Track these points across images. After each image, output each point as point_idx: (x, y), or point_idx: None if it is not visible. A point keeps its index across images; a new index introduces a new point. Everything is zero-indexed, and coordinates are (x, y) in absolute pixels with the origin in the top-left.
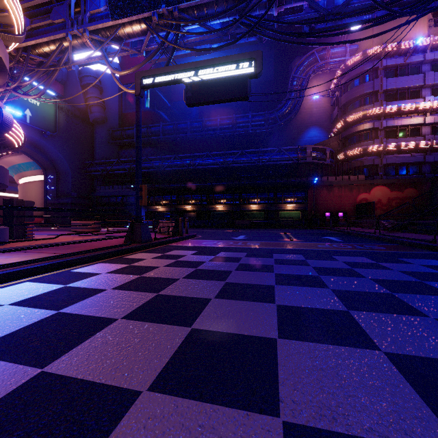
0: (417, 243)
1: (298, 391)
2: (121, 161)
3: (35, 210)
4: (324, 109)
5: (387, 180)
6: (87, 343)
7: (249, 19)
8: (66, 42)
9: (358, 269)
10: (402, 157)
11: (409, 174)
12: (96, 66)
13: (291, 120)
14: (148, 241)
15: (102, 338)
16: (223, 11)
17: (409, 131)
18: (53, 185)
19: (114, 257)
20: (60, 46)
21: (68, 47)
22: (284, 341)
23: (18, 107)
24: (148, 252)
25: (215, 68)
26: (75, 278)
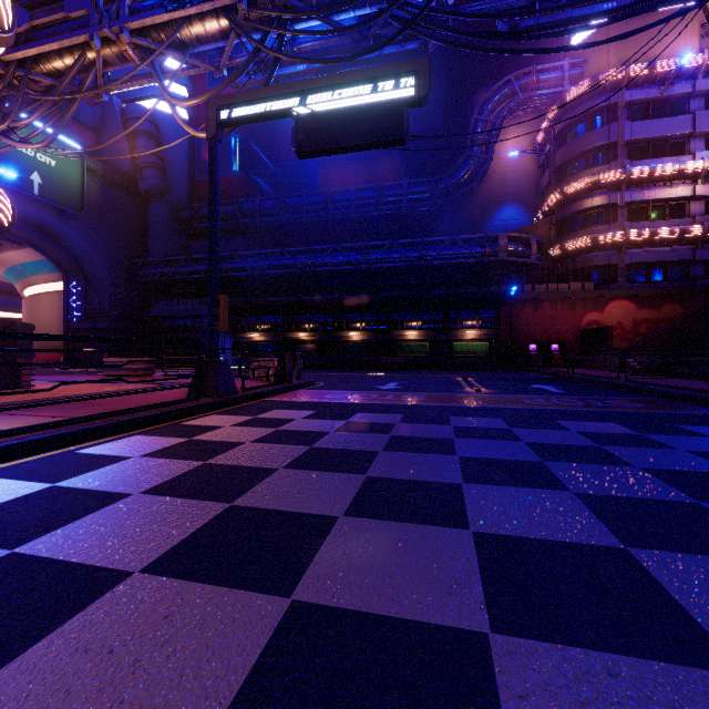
0: (699, 397)
1: None
2: (192, 258)
3: (9, 338)
4: (526, 174)
5: (631, 290)
6: (40, 649)
7: (406, 9)
8: (92, 51)
9: (612, 447)
10: (657, 253)
11: (669, 281)
12: (152, 103)
13: (472, 191)
14: (229, 393)
15: (80, 633)
16: None
17: (669, 210)
18: (79, 299)
19: (165, 423)
20: (81, 59)
21: (96, 60)
22: (507, 644)
23: (19, 169)
24: (227, 414)
25: (346, 90)
26: (78, 469)
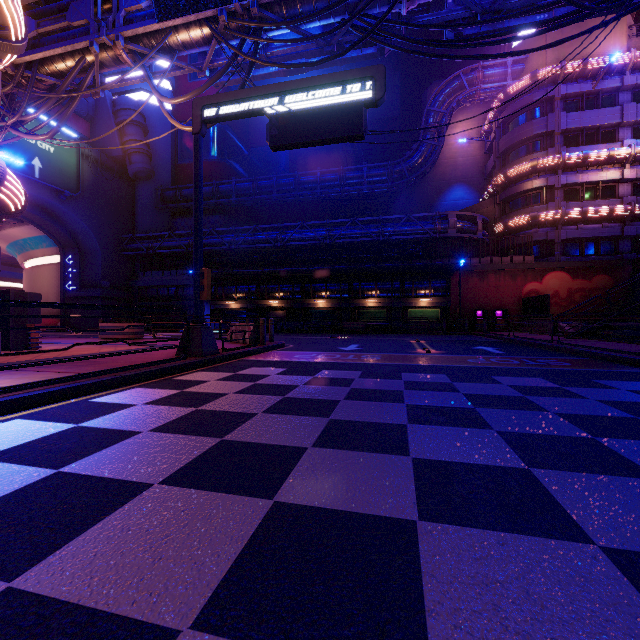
0: (618, 357)
1: (461, 629)
2: (175, 234)
3: (34, 306)
4: (473, 159)
5: (566, 262)
6: (97, 530)
7: (364, 20)
8: (91, 54)
9: (535, 397)
10: (590, 229)
11: (600, 254)
12: (139, 95)
13: (425, 174)
14: (212, 353)
15: (122, 520)
16: (325, 8)
17: (600, 191)
18: (74, 271)
19: (159, 378)
20: (81, 62)
21: (94, 63)
22: (429, 526)
23: (21, 155)
24: (211, 371)
25: (313, 92)
26: (94, 413)
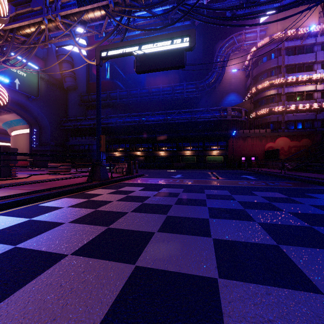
0: (316, 181)
1: None
2: (88, 118)
3: (9, 155)
4: (240, 80)
5: (287, 132)
6: (32, 284)
7: (185, 6)
8: (43, 25)
9: (276, 203)
10: (299, 115)
11: (304, 128)
12: (69, 47)
13: (215, 87)
14: (105, 179)
15: (47, 278)
16: (164, 0)
17: (304, 96)
18: (36, 137)
19: (77, 193)
20: (38, 28)
21: (45, 29)
22: (225, 282)
23: (9, 77)
24: (105, 188)
25: (158, 43)
26: (40, 212)
